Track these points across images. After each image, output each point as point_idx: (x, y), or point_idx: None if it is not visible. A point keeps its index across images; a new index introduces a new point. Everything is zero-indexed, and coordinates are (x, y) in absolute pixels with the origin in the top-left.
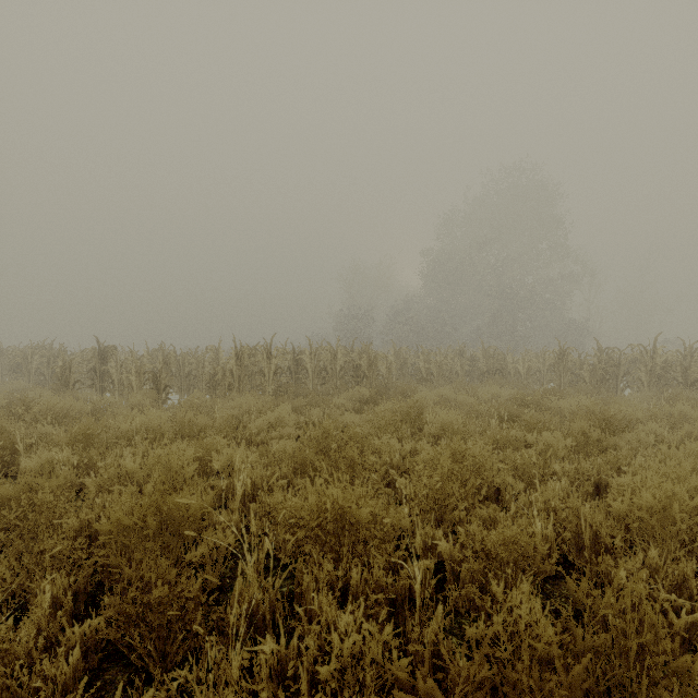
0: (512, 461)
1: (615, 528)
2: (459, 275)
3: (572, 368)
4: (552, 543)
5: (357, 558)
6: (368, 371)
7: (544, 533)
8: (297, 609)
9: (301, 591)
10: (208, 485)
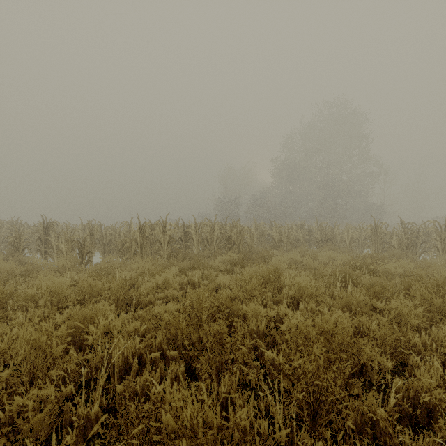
0: (372, 333)
1: None
2: (297, 174)
3: (383, 237)
4: None
5: None
6: (236, 240)
7: None
8: None
9: None
10: (83, 359)
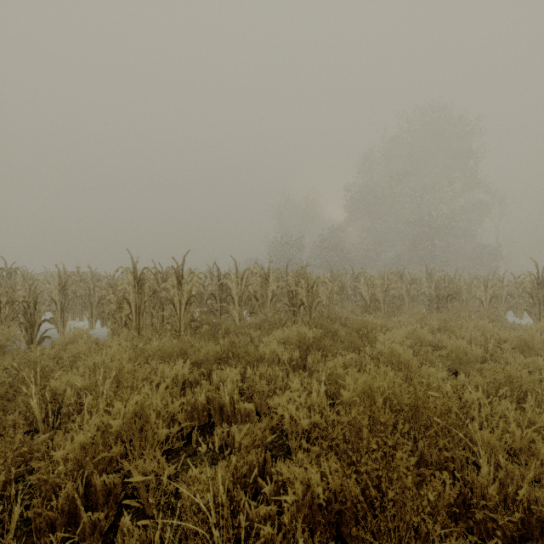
0: None
1: None
2: (380, 205)
3: None
4: None
5: None
6: (306, 299)
7: None
8: None
9: None
10: None
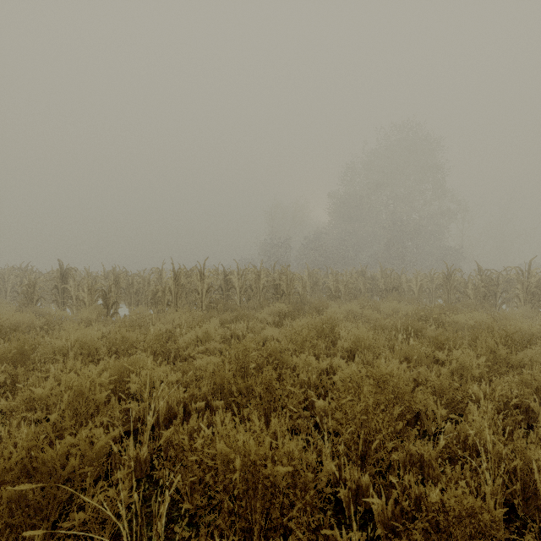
0: (429, 382)
1: None
2: (359, 211)
3: (457, 286)
4: (501, 498)
5: (271, 540)
6: (286, 289)
7: (493, 488)
8: None
9: None
10: (125, 408)
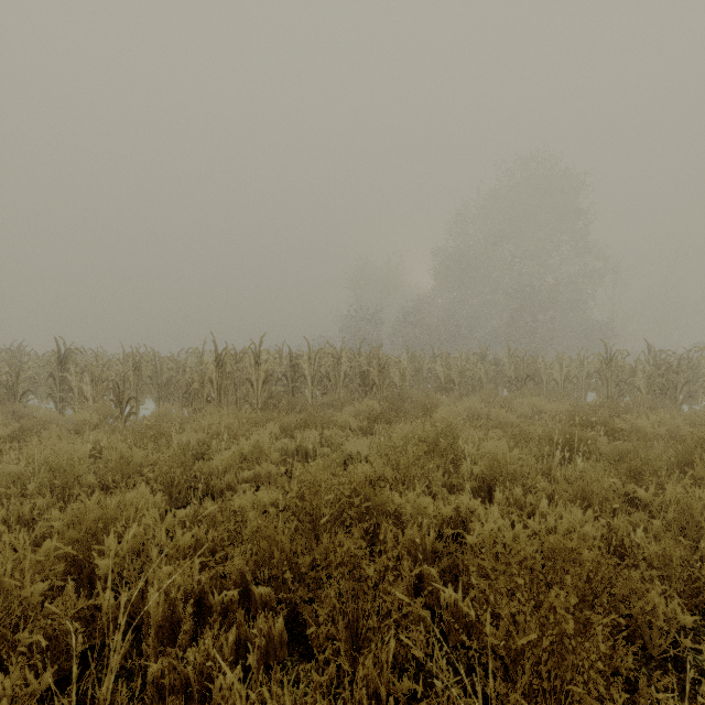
0: (641, 551)
1: None
2: (474, 273)
3: (619, 374)
4: None
5: None
6: (378, 378)
7: None
8: None
9: None
10: (90, 604)
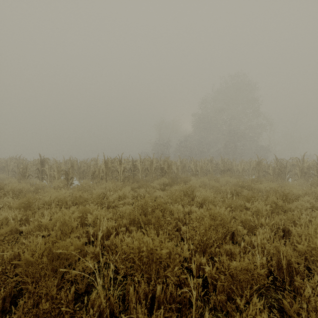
0: (239, 218)
1: (299, 258)
2: (210, 125)
3: (263, 168)
4: (265, 267)
5: (159, 279)
6: (167, 170)
7: (261, 262)
8: (123, 317)
9: (129, 297)
10: (85, 230)
